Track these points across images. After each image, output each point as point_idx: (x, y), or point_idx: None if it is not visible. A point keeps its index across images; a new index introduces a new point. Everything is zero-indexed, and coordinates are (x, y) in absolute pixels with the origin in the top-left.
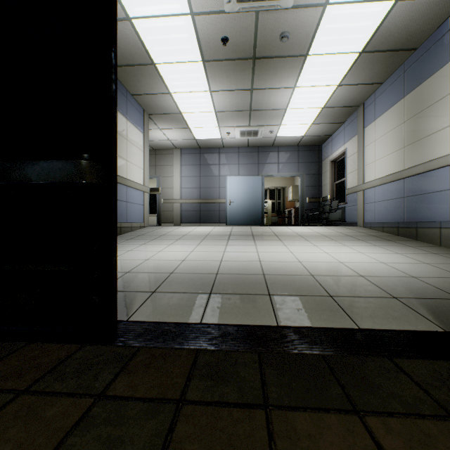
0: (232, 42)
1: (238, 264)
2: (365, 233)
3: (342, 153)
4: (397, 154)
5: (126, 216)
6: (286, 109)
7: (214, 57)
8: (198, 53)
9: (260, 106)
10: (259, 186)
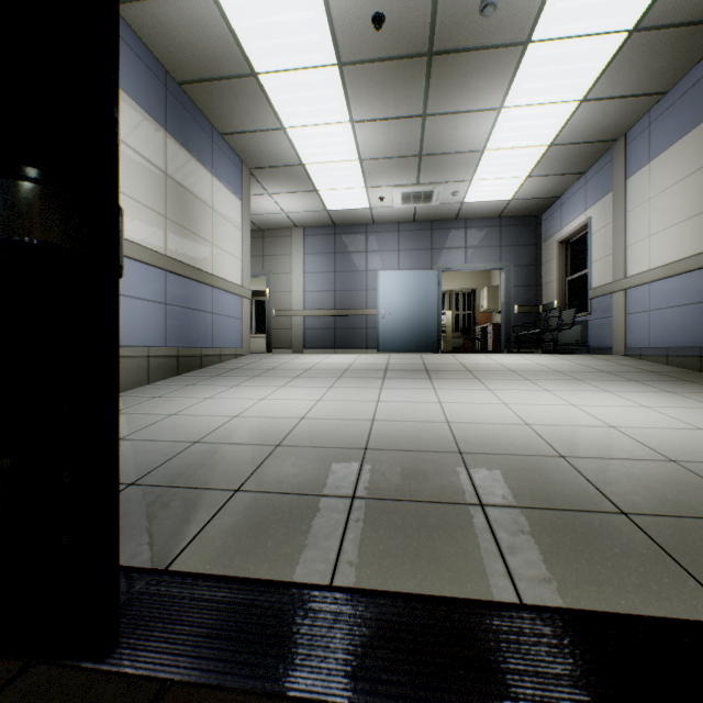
0: (391, 23)
1: (406, 427)
2: (635, 367)
3: (582, 227)
4: (699, 220)
5: (210, 337)
6: (483, 150)
7: (358, 55)
8: (331, 48)
9: (438, 147)
10: (434, 287)
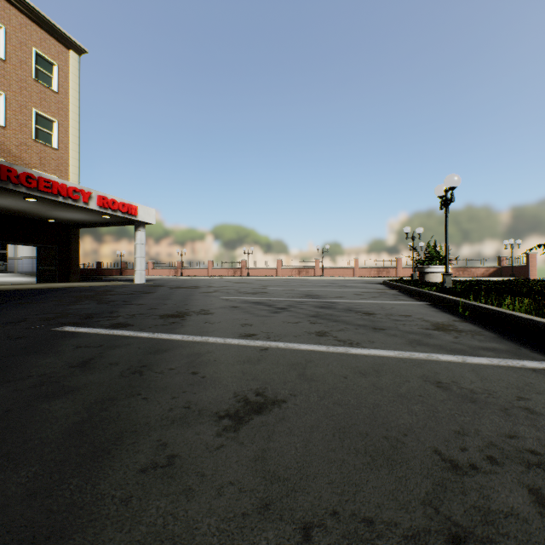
0: None
1: None
2: (21, 275)
3: None
4: (32, 251)
5: None
6: None
7: None
8: None
9: None
10: None
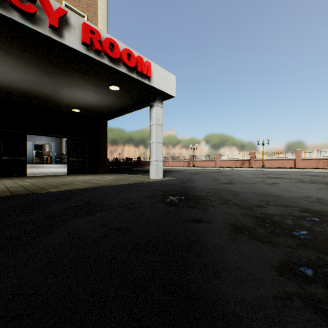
0: None
1: (36, 172)
2: None
3: None
4: None
5: None
6: None
7: None
8: None
9: None
10: (31, 146)
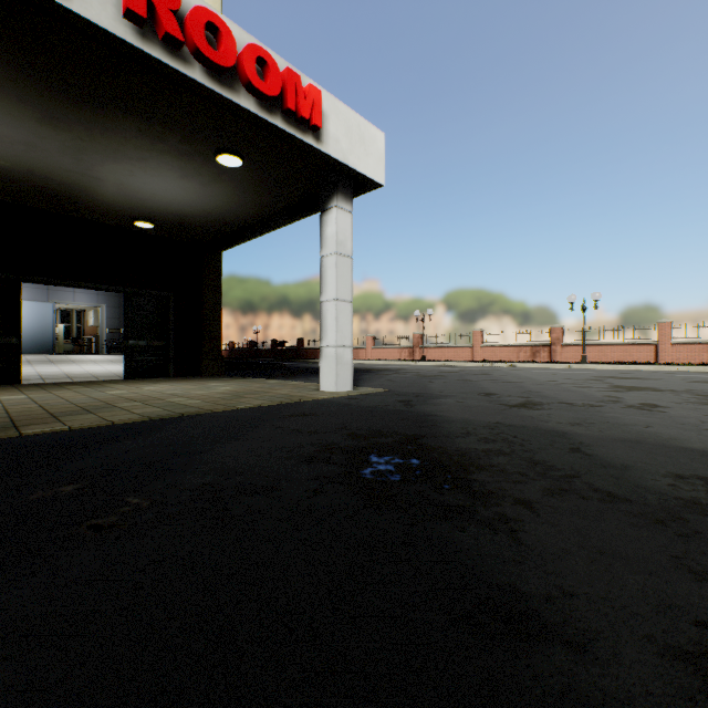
0: None
1: (51, 373)
2: None
3: None
4: None
5: None
6: None
7: None
8: None
9: None
10: (51, 314)
